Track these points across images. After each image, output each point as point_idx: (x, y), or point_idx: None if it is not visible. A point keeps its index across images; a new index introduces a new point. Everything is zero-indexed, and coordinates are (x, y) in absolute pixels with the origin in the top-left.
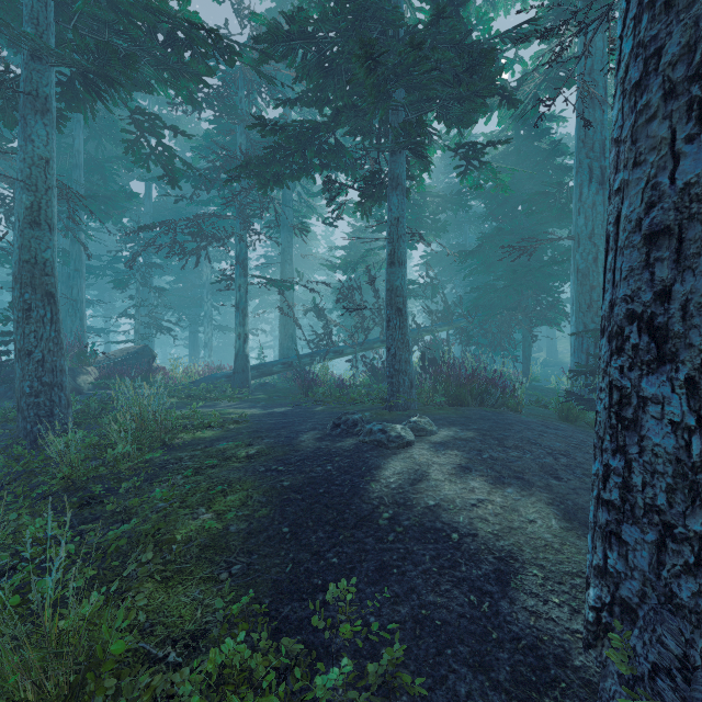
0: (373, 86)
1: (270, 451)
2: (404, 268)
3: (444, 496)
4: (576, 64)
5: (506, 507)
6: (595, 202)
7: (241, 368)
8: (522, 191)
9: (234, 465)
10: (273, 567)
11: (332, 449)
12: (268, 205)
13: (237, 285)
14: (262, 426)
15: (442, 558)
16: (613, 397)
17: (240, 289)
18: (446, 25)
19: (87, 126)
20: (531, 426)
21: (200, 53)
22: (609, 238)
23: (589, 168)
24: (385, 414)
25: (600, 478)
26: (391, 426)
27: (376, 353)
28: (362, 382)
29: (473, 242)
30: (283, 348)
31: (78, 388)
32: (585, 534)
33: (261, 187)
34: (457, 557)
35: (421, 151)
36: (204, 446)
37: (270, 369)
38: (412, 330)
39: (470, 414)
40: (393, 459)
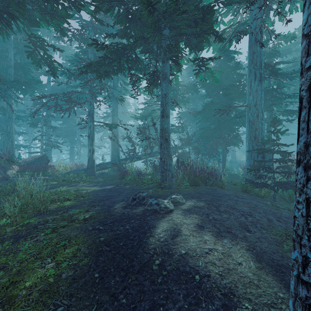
0: (152, 22)
1: (97, 215)
2: (168, 118)
3: (190, 246)
4: (259, 11)
5: (224, 253)
6: (257, 89)
7: (91, 166)
8: (222, 85)
9: (75, 225)
10: (84, 309)
11: (130, 214)
12: (103, 87)
13: (89, 126)
14: (97, 198)
15: (190, 296)
16: (310, 210)
17: (90, 127)
18: (189, 1)
19: (15, 47)
20: (230, 197)
21: (61, 3)
22: (302, 100)
23: (254, 73)
24: (159, 191)
25: (299, 264)
26: (161, 201)
27: (156, 158)
28: (149, 172)
29: (200, 108)
30: (113, 155)
31: (6, 177)
32: (270, 271)
33: (98, 77)
34: (199, 295)
35: (177, 61)
36: (62, 212)
37: (105, 166)
38: (173, 147)
39: (200, 190)
40: (162, 221)
